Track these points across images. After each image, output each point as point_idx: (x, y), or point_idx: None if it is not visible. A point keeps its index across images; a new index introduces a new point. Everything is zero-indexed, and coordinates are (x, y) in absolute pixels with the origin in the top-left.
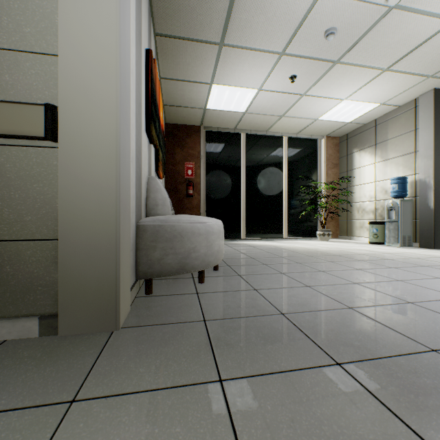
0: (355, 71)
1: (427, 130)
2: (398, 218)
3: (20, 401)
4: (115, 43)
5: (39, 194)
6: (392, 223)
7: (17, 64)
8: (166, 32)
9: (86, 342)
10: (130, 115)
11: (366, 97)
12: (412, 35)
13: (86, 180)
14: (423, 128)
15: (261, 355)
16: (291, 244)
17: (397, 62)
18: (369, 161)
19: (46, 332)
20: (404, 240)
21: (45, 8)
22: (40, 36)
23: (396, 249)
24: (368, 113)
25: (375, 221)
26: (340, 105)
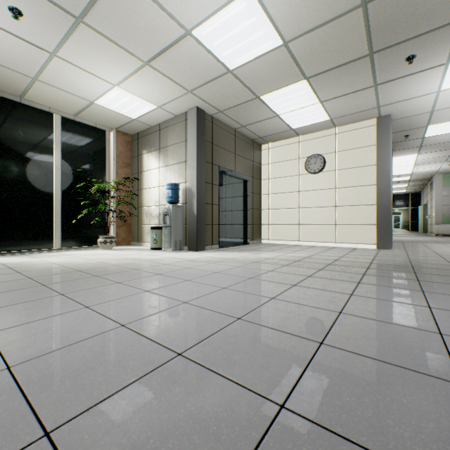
0: (112, 48)
1: (193, 143)
2: (171, 223)
3: None
4: None
5: None
6: (167, 228)
7: None
8: None
9: None
10: None
11: (140, 93)
12: (157, 29)
13: None
14: (191, 140)
15: None
16: (46, 258)
17: (155, 59)
18: (155, 165)
19: None
20: (176, 244)
21: None
22: None
23: (165, 255)
24: (151, 114)
25: (159, 226)
26: (115, 92)
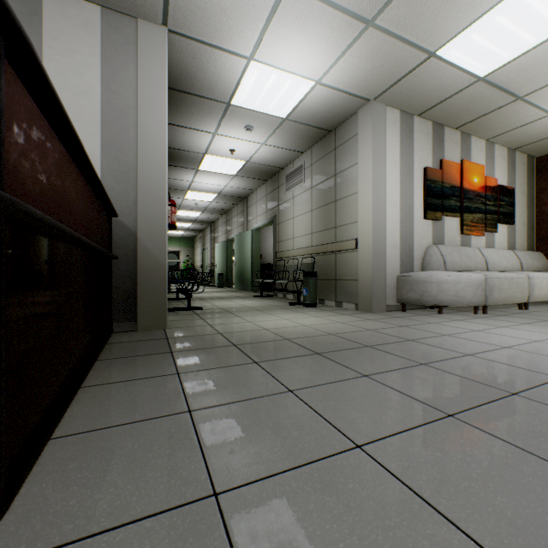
0: None
1: None
2: None
3: (340, 313)
4: (370, 212)
5: (355, 266)
6: None
7: (351, 227)
8: (460, 124)
9: (361, 312)
10: (391, 226)
11: None
12: None
13: (364, 261)
14: None
15: (389, 321)
16: None
17: None
18: None
19: (356, 309)
20: None
21: (356, 208)
22: (355, 217)
23: None
24: None
25: None
26: None
